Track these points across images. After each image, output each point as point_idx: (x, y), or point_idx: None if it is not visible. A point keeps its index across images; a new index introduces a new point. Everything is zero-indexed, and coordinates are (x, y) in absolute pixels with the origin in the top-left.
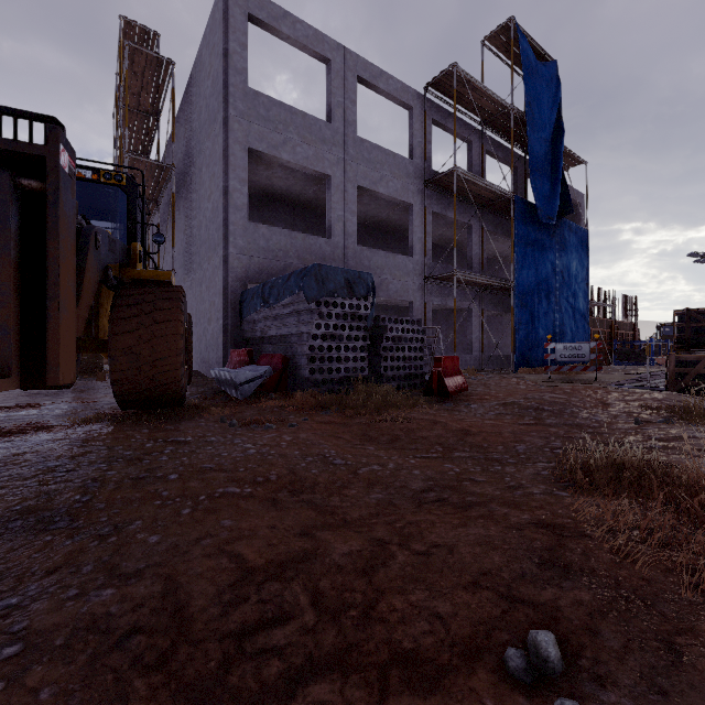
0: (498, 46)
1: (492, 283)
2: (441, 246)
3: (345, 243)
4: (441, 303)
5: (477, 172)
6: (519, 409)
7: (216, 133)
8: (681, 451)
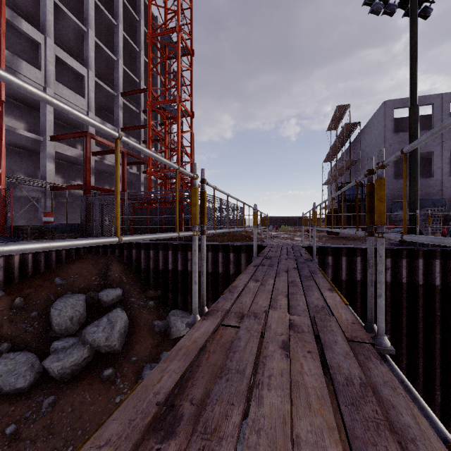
0: None
1: None
2: None
3: (442, 178)
4: None
5: None
6: None
7: None
8: None
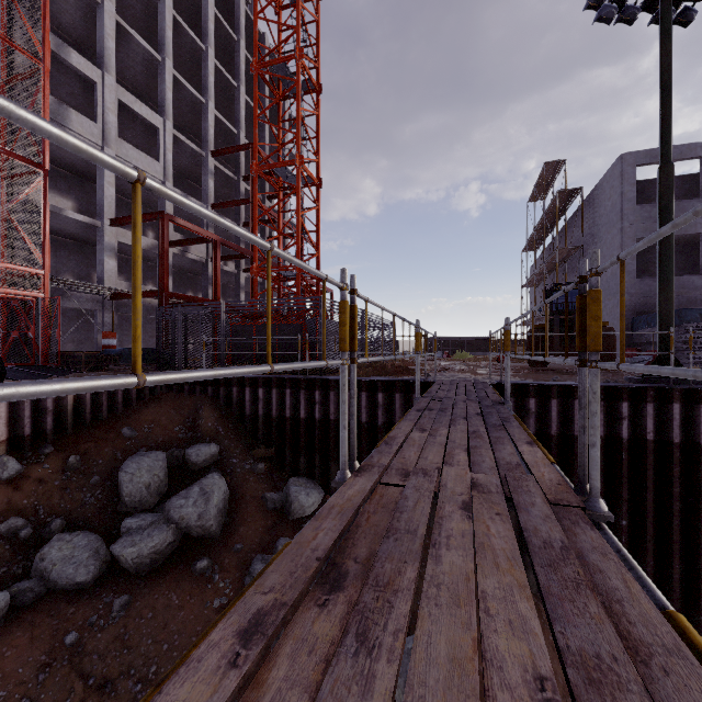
0: None
1: None
2: None
3: None
4: None
5: None
6: None
7: (614, 234)
8: None
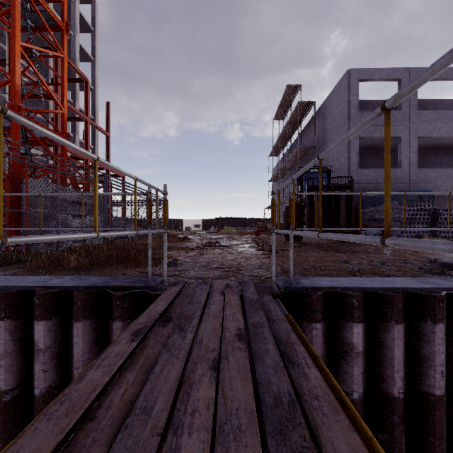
0: None
1: None
2: None
3: (409, 169)
4: None
5: None
6: None
7: (342, 134)
8: None
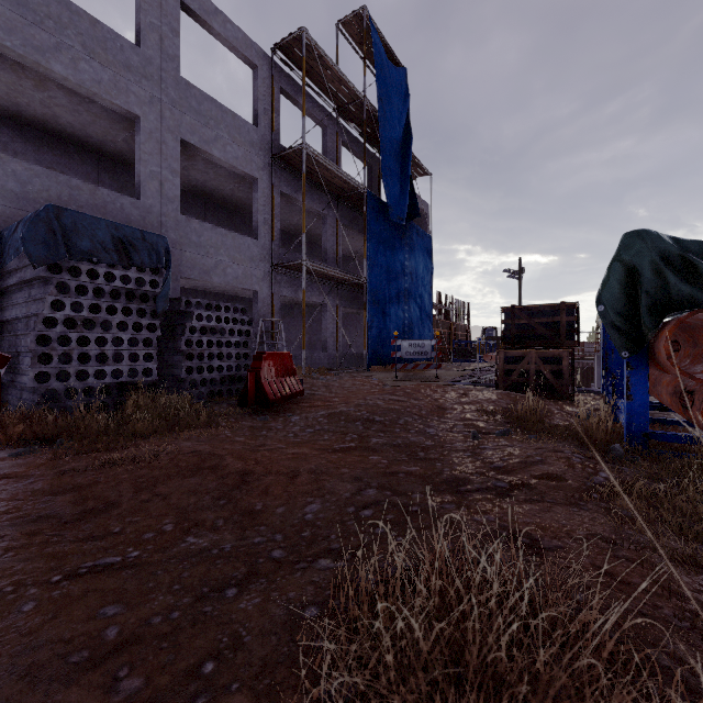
0: (353, 36)
1: (345, 277)
2: (298, 237)
3: (162, 209)
4: (292, 295)
5: (332, 160)
6: (346, 421)
7: None
8: (533, 491)
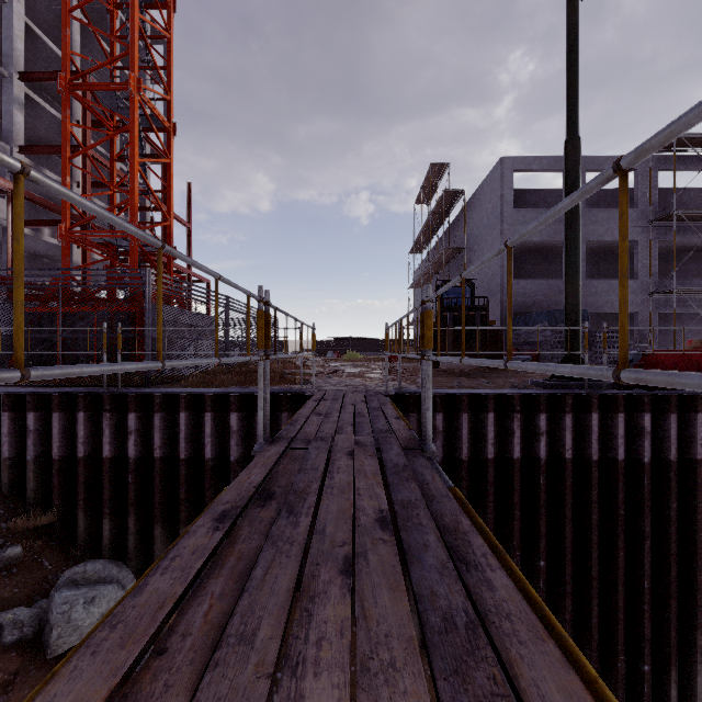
0: None
1: None
2: (686, 253)
3: None
4: (668, 311)
5: None
6: None
7: (495, 236)
8: None
